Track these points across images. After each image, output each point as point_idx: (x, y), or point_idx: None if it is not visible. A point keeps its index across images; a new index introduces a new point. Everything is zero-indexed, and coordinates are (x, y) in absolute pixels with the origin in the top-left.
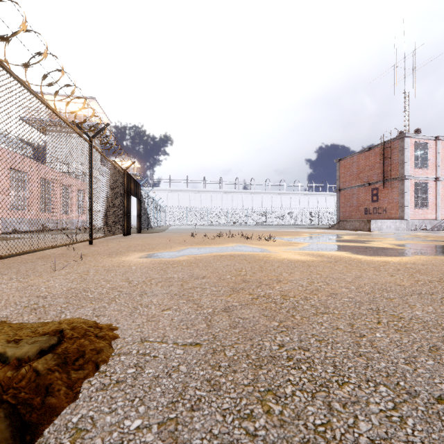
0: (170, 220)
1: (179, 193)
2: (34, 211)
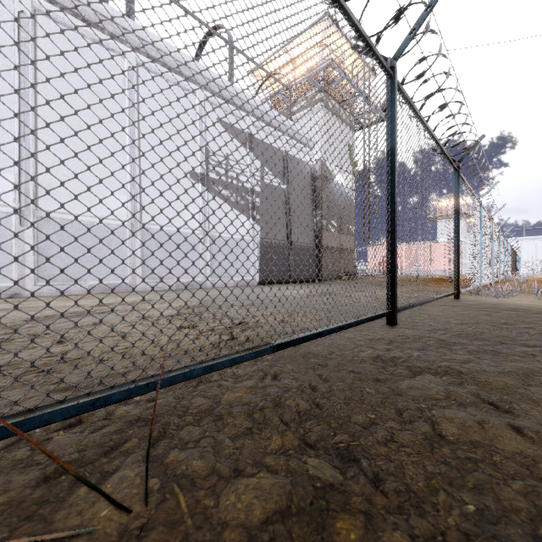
0: (525, 269)
1: (536, 242)
2: (451, 266)
